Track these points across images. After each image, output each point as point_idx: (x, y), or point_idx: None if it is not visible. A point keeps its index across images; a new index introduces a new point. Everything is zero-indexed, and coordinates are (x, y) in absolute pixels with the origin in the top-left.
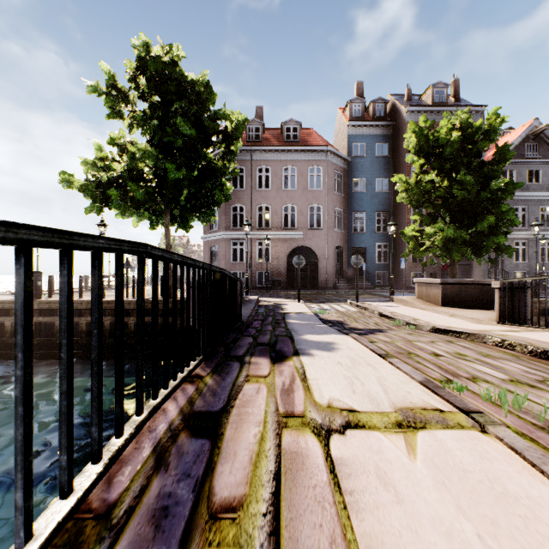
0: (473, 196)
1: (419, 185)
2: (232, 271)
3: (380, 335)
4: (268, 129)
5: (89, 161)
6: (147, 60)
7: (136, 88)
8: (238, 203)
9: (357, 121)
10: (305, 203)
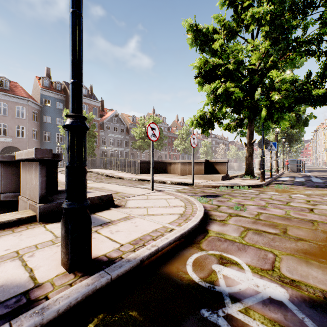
0: None
1: None
2: None
3: None
4: None
5: None
6: None
7: None
8: None
9: (46, 89)
10: (14, 124)
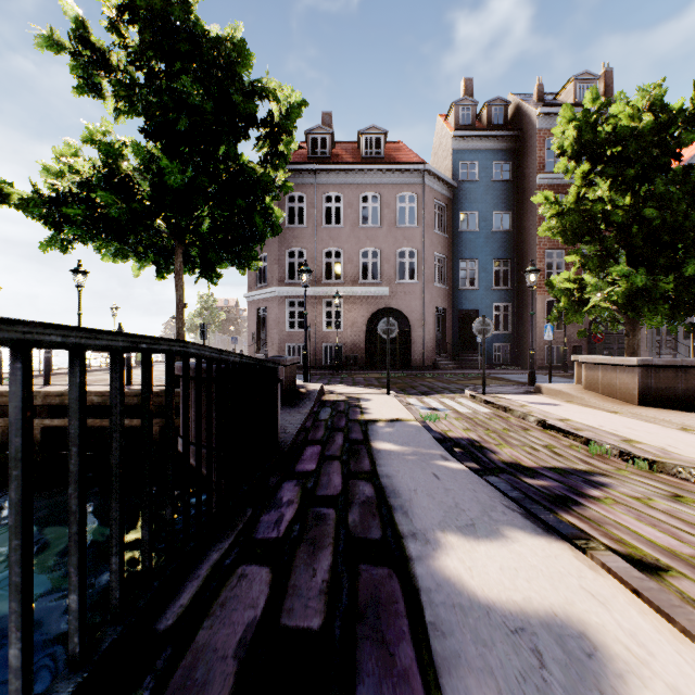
0: (678, 220)
1: (583, 205)
2: (287, 344)
3: (617, 510)
4: (339, 143)
5: (54, 169)
6: None
7: (122, 45)
8: (296, 246)
9: (466, 130)
10: (393, 246)
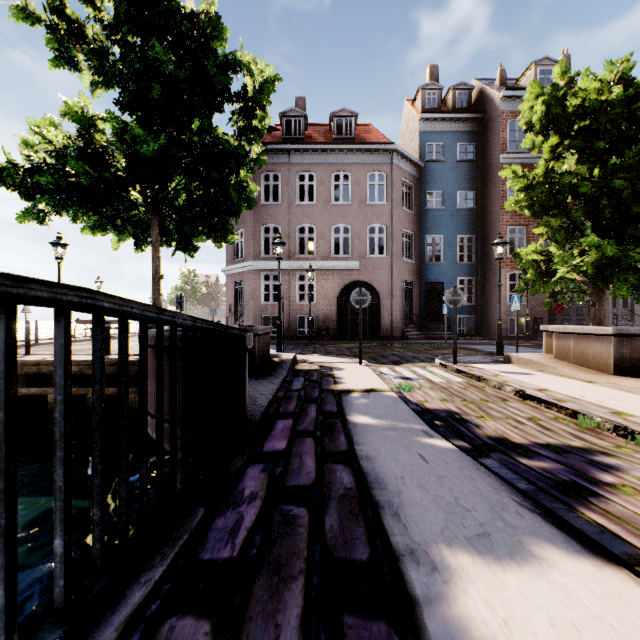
0: None
1: (552, 177)
2: (262, 315)
3: None
4: (312, 126)
5: (32, 143)
6: None
7: (98, 18)
8: (270, 223)
9: (432, 112)
10: (363, 222)
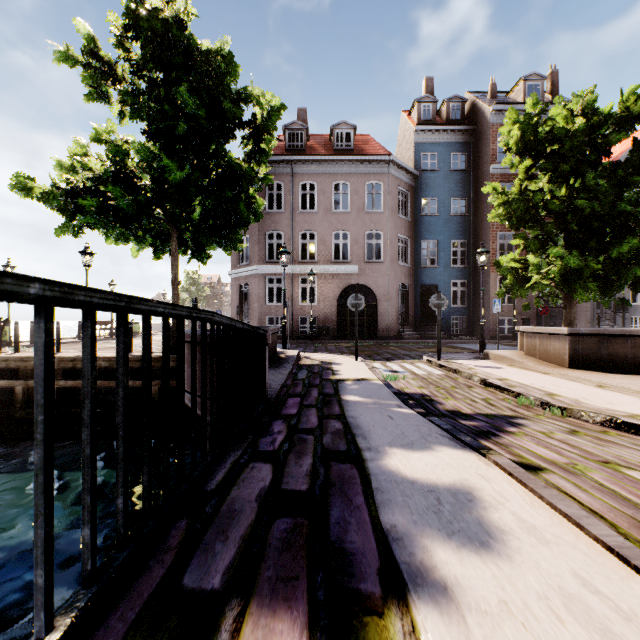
0: (605, 209)
1: (525, 196)
2: (267, 316)
3: (524, 439)
4: (313, 137)
5: (66, 164)
6: (139, 13)
7: (127, 58)
8: (274, 229)
9: (427, 124)
10: (361, 229)
